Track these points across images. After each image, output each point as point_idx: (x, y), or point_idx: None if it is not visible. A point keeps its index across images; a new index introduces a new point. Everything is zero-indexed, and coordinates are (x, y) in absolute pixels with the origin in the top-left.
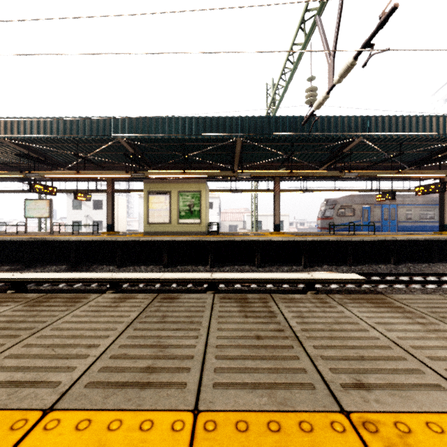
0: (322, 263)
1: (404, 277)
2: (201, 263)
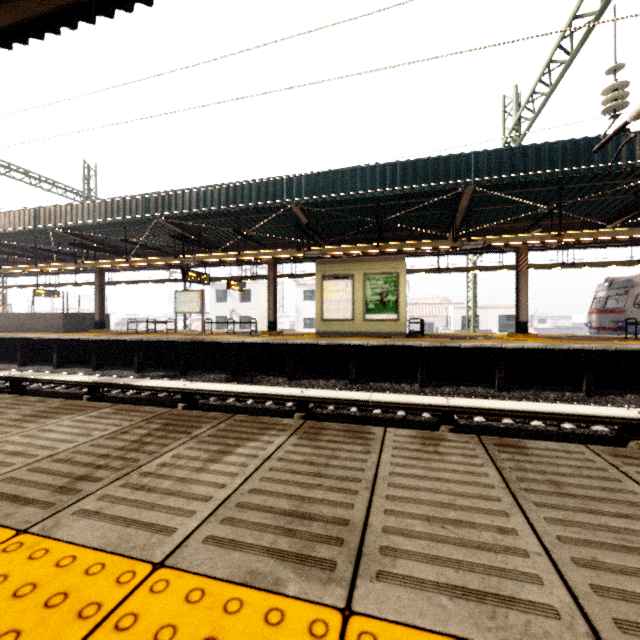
0: (621, 390)
1: None
2: (404, 380)
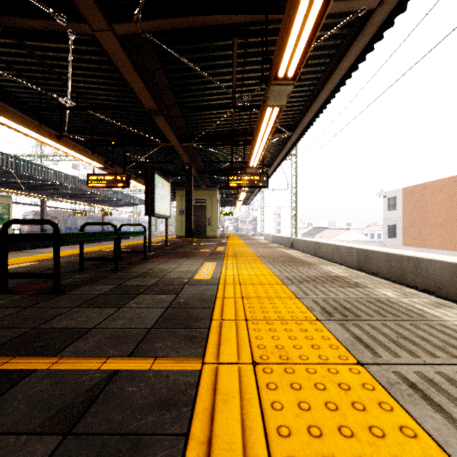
0: None
1: None
2: None
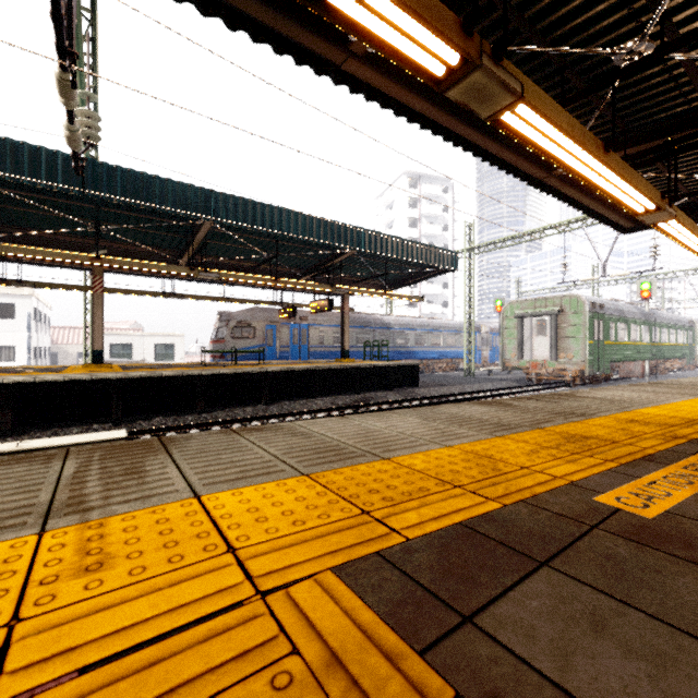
0: (158, 414)
1: (255, 422)
2: None
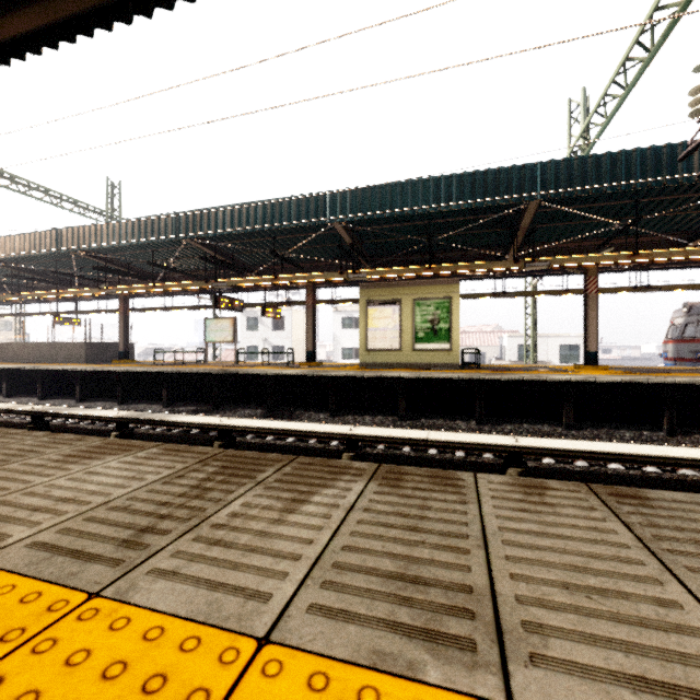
0: None
1: None
2: (460, 416)
